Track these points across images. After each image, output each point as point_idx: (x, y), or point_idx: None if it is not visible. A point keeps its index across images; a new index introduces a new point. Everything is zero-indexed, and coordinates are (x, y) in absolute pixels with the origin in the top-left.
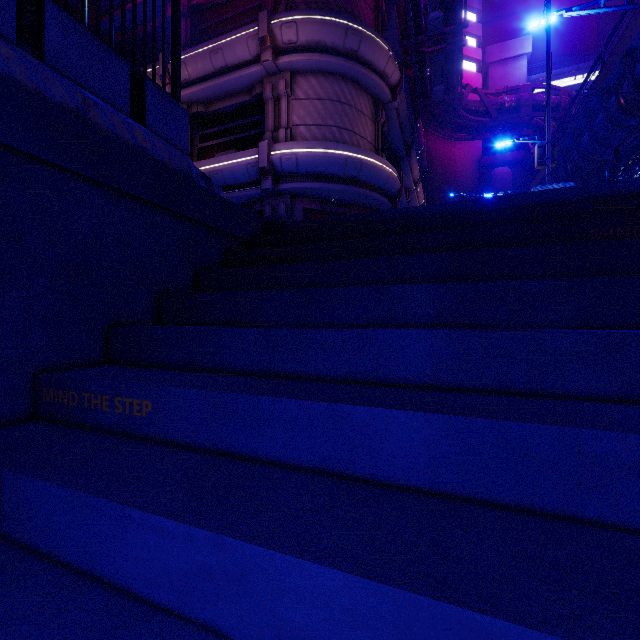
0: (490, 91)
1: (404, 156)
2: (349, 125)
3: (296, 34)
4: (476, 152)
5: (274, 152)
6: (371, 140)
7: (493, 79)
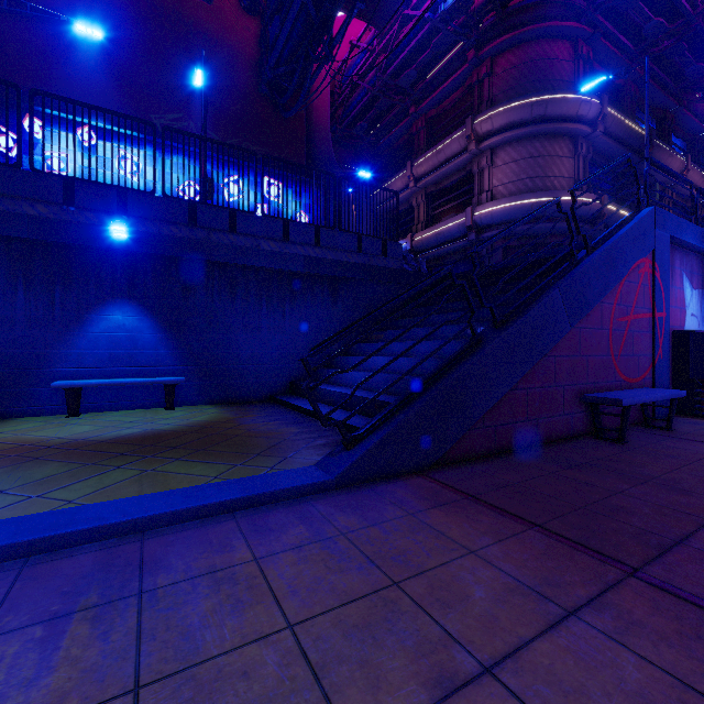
0: None
1: (638, 161)
2: (541, 172)
3: (491, 125)
4: None
5: (476, 213)
6: (569, 175)
7: None
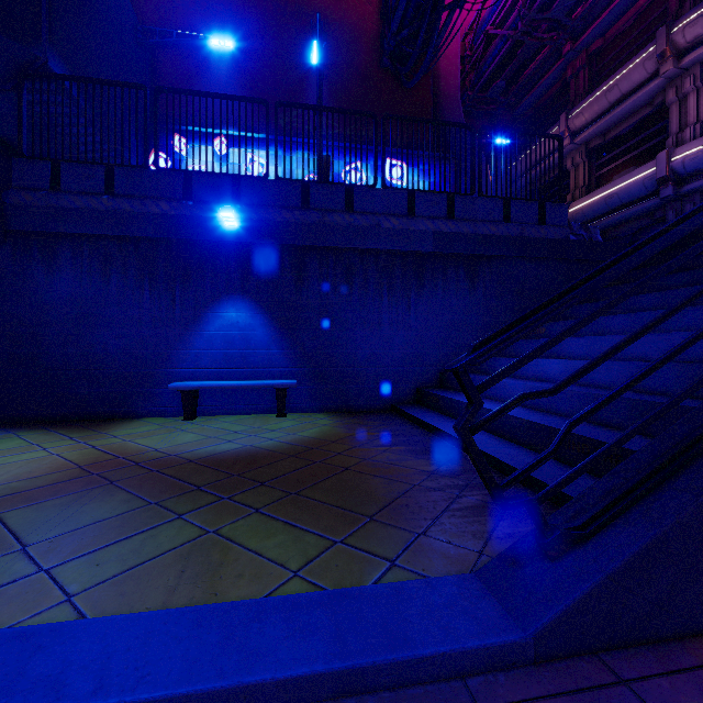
0: None
1: None
2: None
3: None
4: None
5: (674, 158)
6: None
7: None
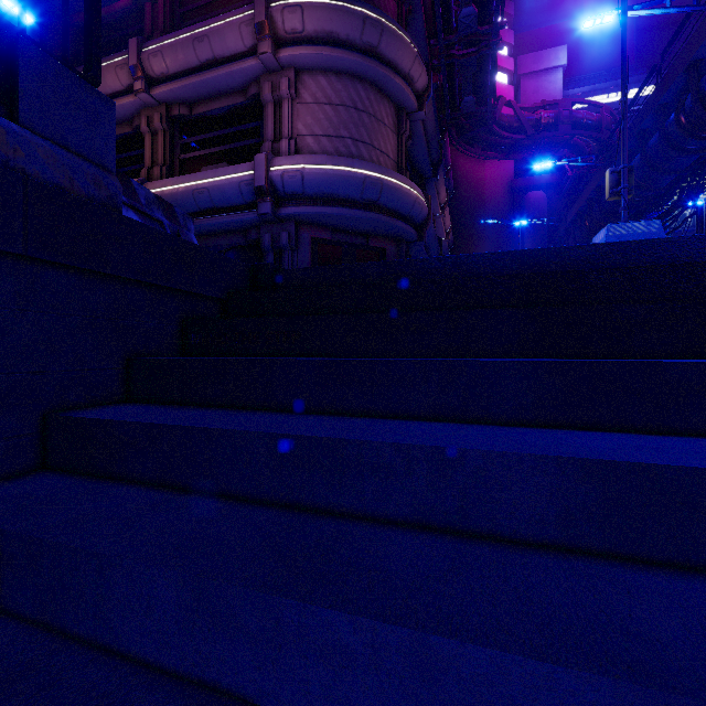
0: (525, 105)
1: (430, 176)
2: (367, 137)
3: (301, 21)
4: (507, 173)
5: (274, 168)
6: (393, 156)
7: (525, 92)
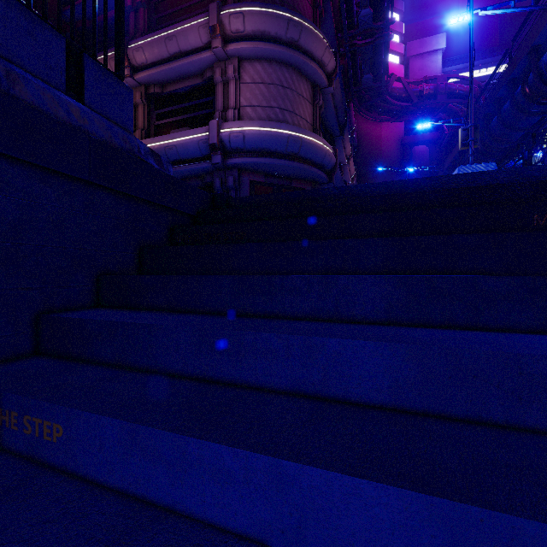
0: (411, 80)
1: (338, 135)
2: (290, 107)
3: (243, 24)
4: (399, 132)
5: (223, 130)
6: (310, 121)
7: (413, 70)
